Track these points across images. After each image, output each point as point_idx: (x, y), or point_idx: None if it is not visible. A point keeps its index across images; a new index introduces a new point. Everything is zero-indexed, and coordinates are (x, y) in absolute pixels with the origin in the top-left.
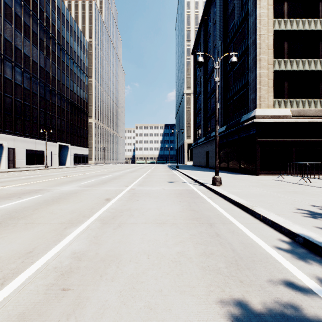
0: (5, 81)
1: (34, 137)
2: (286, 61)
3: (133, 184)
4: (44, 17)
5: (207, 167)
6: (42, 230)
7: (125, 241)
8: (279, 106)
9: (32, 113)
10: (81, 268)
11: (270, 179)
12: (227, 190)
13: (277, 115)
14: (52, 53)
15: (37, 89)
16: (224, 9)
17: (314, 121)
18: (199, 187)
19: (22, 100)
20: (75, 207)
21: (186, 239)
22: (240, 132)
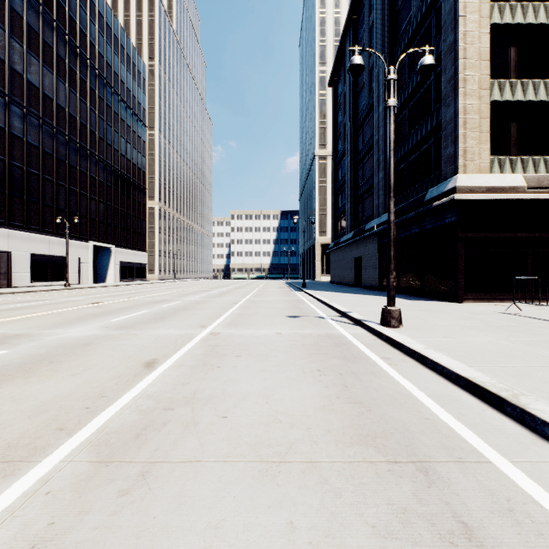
0: None
1: (48, 231)
2: (514, 83)
3: (216, 323)
4: (65, 18)
5: (358, 285)
6: None
7: None
8: (501, 169)
9: (43, 190)
10: None
11: (492, 312)
12: (419, 339)
13: (499, 187)
14: (80, 83)
15: (52, 146)
16: None
17: None
18: (354, 329)
19: (25, 165)
20: (60, 389)
21: None
22: (423, 220)
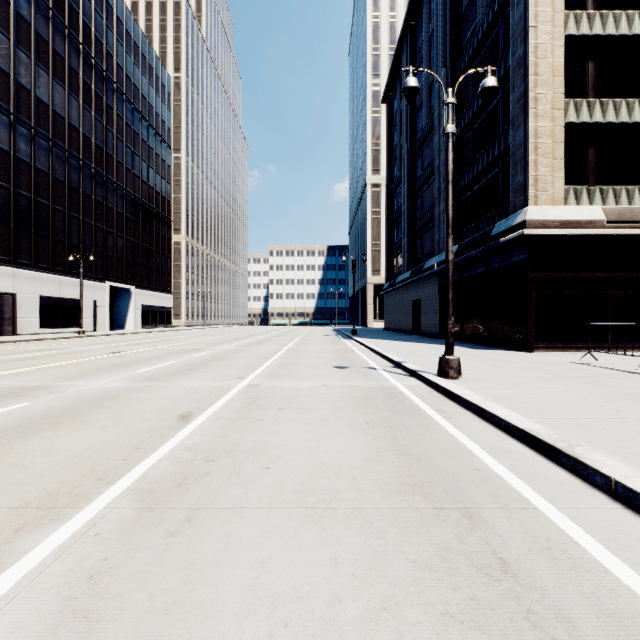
0: None
1: (59, 270)
2: (592, 102)
3: (255, 374)
4: (78, 24)
5: (416, 333)
6: None
7: (188, 601)
8: (577, 201)
9: (53, 222)
10: None
11: (564, 362)
12: (478, 391)
13: (575, 221)
14: (95, 99)
15: (64, 172)
16: (452, 1)
17: None
18: (409, 381)
19: (32, 194)
20: (92, 441)
21: (404, 589)
22: (489, 258)
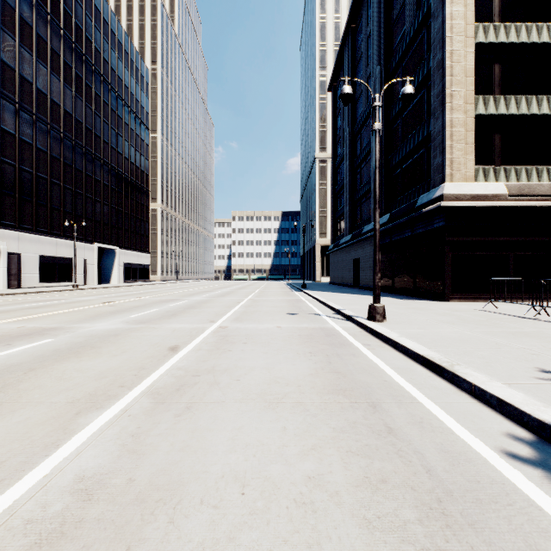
0: (2, 136)
1: (55, 233)
2: (498, 97)
3: (223, 319)
4: (71, 26)
5: (356, 286)
6: (28, 418)
7: (195, 446)
8: (485, 178)
9: (51, 193)
10: (87, 524)
11: (471, 309)
12: (396, 330)
13: (483, 195)
14: (86, 88)
15: (60, 151)
16: (385, 10)
17: (548, 204)
18: (345, 324)
19: (34, 169)
20: (109, 364)
21: (326, 441)
22: (415, 225)
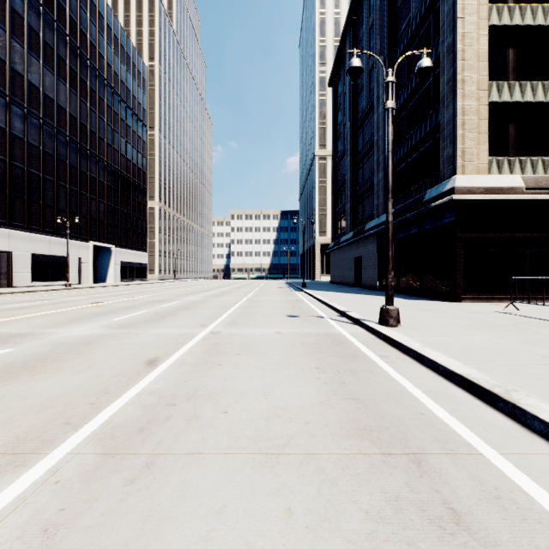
0: None
1: (48, 231)
2: (512, 84)
3: (217, 322)
4: (65, 19)
5: (357, 285)
6: None
7: None
8: (499, 170)
9: (44, 190)
10: None
11: (489, 311)
12: (416, 338)
13: (498, 188)
14: (80, 83)
15: (53, 147)
16: None
17: None
18: (353, 328)
19: (25, 165)
20: (65, 386)
21: (358, 544)
22: (422, 221)
